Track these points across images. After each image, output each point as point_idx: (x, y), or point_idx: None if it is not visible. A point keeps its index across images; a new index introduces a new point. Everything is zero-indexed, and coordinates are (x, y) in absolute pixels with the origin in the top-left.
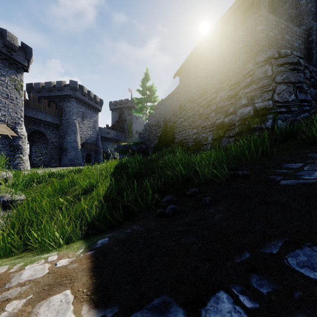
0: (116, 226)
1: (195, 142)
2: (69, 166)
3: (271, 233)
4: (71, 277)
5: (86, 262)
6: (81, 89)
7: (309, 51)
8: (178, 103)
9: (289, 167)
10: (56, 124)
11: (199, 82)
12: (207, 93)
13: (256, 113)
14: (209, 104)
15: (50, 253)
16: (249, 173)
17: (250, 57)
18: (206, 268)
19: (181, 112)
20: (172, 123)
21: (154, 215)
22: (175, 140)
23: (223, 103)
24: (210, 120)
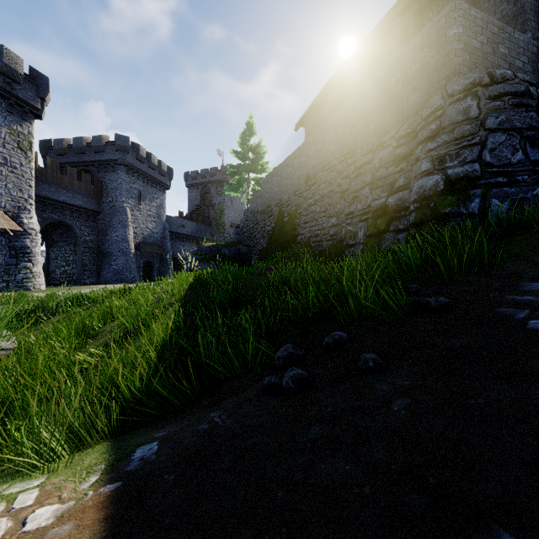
0: (181, 407)
1: (334, 241)
2: (115, 282)
3: None
4: None
5: (94, 521)
6: (136, 151)
7: None
8: (303, 172)
9: (536, 290)
10: (92, 210)
11: (342, 134)
12: (356, 153)
13: (450, 187)
14: (359, 173)
15: (29, 481)
16: (451, 301)
17: (435, 86)
18: None
19: (308, 188)
20: (292, 207)
21: (259, 388)
22: (298, 237)
23: (385, 171)
24: (362, 201)
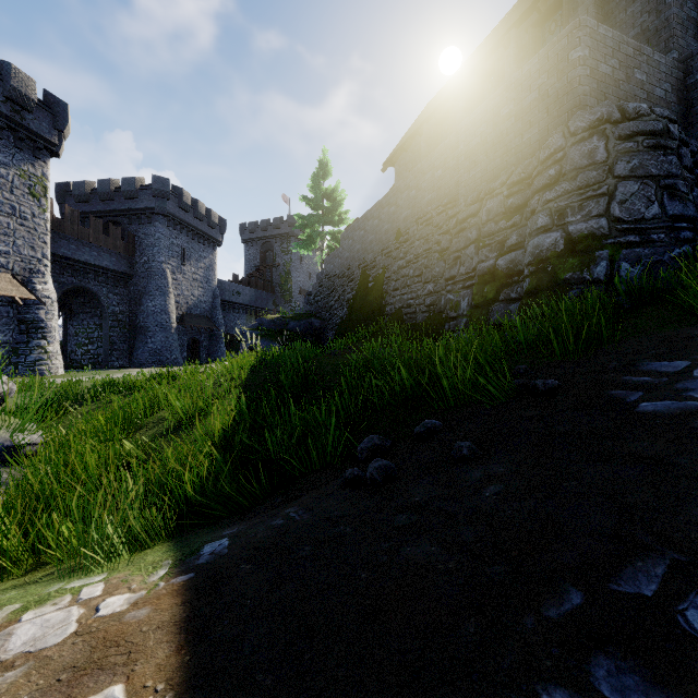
0: (249, 507)
1: (431, 313)
2: (151, 366)
3: (632, 539)
4: (130, 647)
5: (172, 605)
6: (179, 197)
7: (688, 107)
8: (393, 225)
9: (655, 370)
10: (123, 272)
11: (441, 178)
12: (459, 203)
13: (571, 247)
14: (462, 228)
15: (89, 578)
16: (561, 384)
17: (555, 121)
18: (470, 632)
19: (398, 246)
20: (379, 270)
21: (339, 483)
22: (386, 308)
23: (495, 225)
24: (465, 262)
